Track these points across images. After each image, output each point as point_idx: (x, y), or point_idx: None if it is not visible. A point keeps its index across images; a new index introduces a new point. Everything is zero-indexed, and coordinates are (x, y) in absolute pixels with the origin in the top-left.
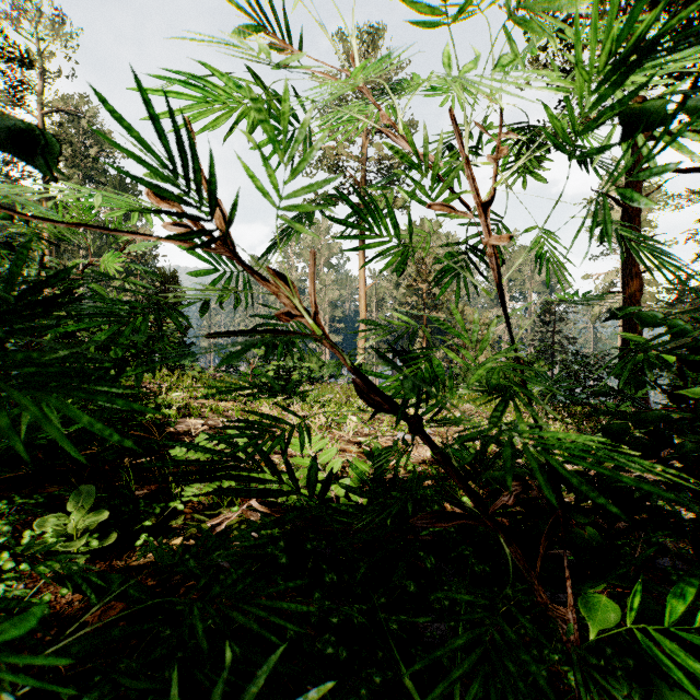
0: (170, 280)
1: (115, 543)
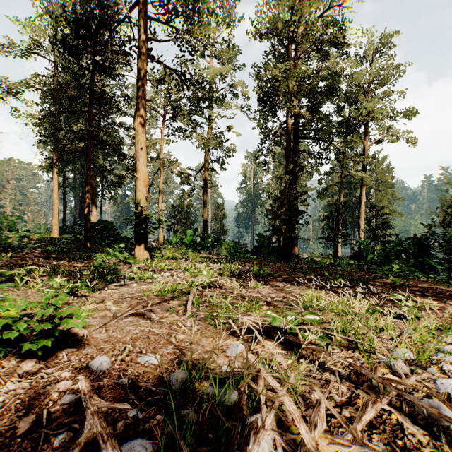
0: None
1: None
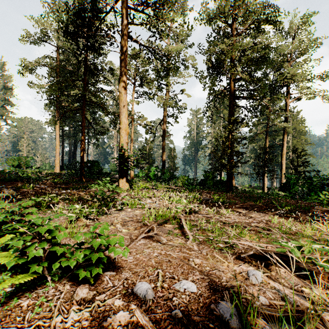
0: None
1: None
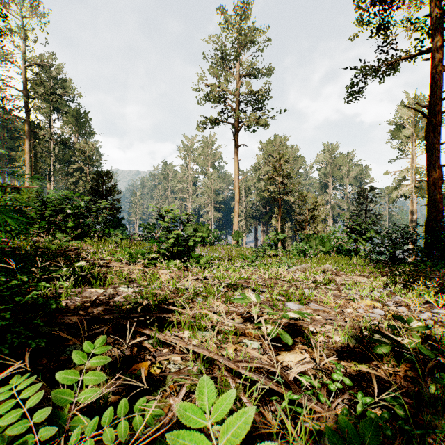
0: (106, 175)
1: None
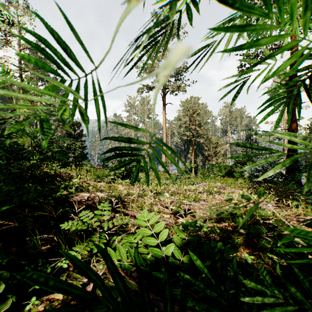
0: (77, 124)
1: (15, 299)
